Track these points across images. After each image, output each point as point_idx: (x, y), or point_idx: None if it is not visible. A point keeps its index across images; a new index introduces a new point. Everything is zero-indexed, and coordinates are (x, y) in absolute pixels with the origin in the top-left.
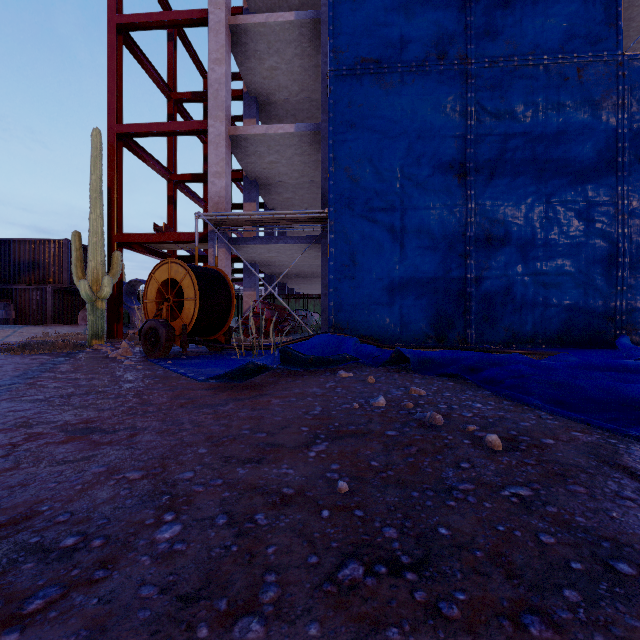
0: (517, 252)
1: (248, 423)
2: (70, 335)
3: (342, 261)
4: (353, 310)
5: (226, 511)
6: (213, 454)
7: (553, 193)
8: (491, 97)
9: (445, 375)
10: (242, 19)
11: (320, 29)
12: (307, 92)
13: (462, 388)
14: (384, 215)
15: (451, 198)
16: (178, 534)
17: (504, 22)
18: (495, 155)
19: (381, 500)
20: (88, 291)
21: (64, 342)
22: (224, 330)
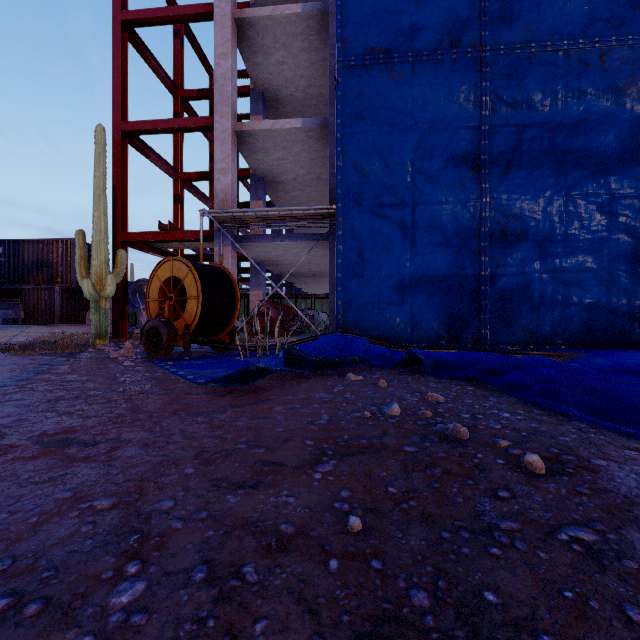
0: (535, 248)
1: (245, 435)
2: (76, 335)
3: (350, 258)
4: (362, 309)
5: (207, 559)
6: (201, 475)
7: (573, 186)
8: (507, 86)
9: (463, 379)
10: (248, 12)
11: (327, 21)
12: (314, 87)
13: (484, 394)
14: (394, 210)
15: (464, 192)
16: (139, 597)
17: (521, 7)
18: (511, 146)
19: (404, 544)
20: (91, 290)
21: (67, 342)
22: (228, 330)
